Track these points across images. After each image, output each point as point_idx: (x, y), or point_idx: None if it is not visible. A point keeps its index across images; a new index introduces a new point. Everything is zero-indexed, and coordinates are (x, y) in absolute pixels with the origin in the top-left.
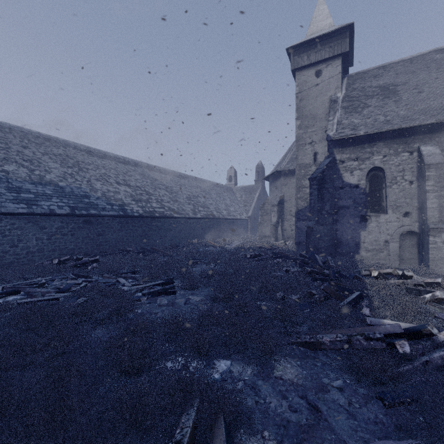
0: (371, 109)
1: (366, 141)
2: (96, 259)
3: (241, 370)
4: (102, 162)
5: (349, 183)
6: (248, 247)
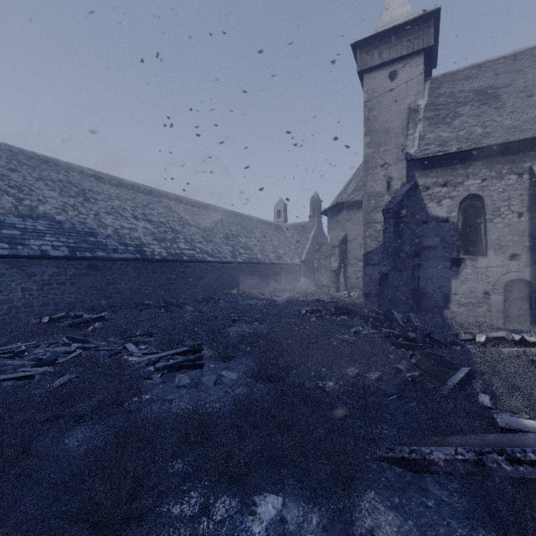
0: (464, 120)
1: (459, 161)
2: (101, 316)
3: (301, 518)
4: (116, 191)
5: (435, 216)
6: (301, 299)
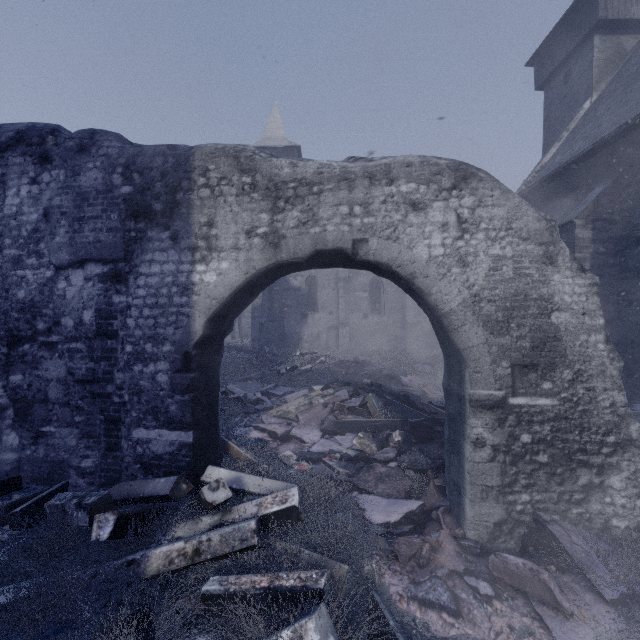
0: None
1: None
2: None
3: None
4: None
5: (293, 286)
6: None
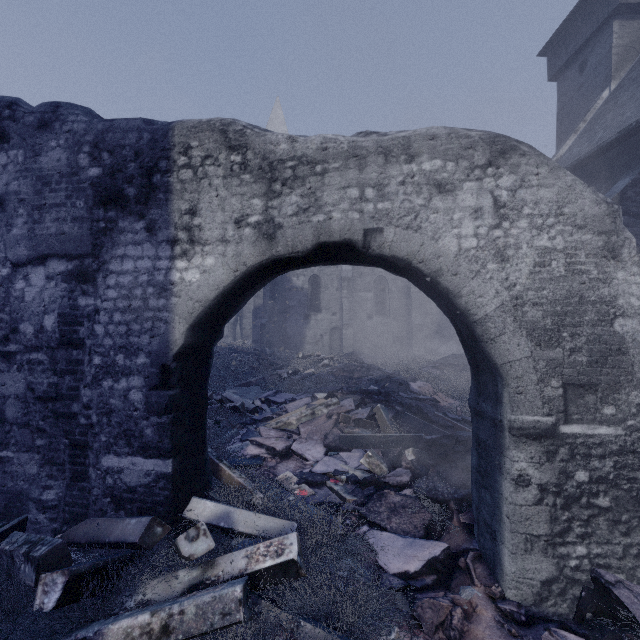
0: None
1: None
2: None
3: None
4: None
5: (296, 286)
6: None
